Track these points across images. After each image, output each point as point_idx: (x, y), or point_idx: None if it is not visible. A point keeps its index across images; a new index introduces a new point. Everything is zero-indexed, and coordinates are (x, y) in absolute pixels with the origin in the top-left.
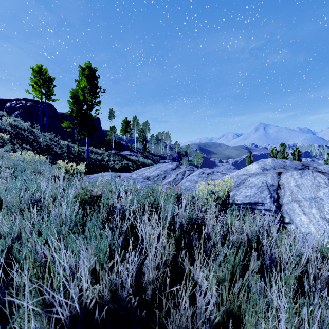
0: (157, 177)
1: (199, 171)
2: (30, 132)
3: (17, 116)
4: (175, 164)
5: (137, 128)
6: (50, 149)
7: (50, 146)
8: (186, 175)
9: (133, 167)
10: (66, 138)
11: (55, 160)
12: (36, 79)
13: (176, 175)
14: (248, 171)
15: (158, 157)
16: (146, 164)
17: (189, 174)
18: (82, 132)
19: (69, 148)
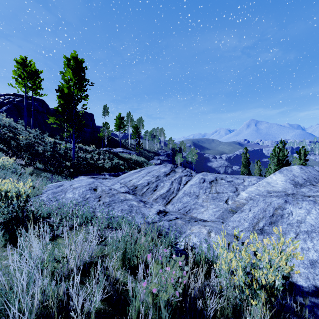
0: (146, 186)
1: (198, 177)
2: (11, 129)
3: (5, 112)
4: (169, 167)
5: (131, 124)
6: (32, 147)
7: (32, 144)
8: (183, 182)
9: (124, 166)
10: (57, 134)
11: (35, 160)
12: (20, 72)
13: (171, 183)
14: (272, 187)
15: (152, 153)
16: (139, 162)
17: (187, 181)
18: (67, 129)
19: (55, 146)
